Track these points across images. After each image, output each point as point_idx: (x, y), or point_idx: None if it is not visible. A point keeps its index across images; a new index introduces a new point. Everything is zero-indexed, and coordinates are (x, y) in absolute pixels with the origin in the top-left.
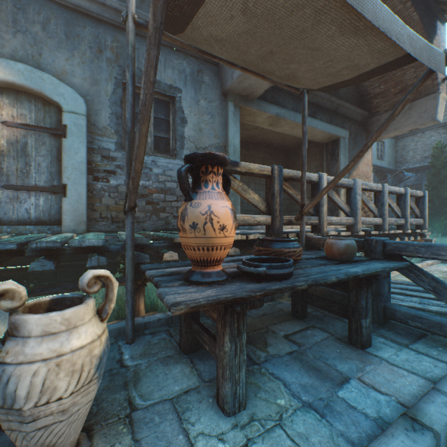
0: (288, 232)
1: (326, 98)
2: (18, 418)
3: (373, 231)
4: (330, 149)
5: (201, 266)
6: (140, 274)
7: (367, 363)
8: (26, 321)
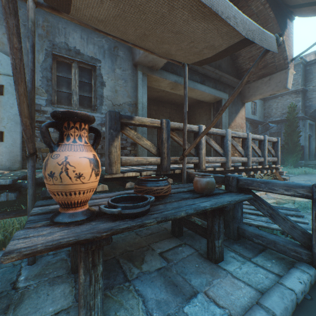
0: (177, 168)
1: (212, 71)
2: None
3: (240, 167)
4: (216, 107)
5: (64, 208)
6: None
7: (215, 277)
8: None
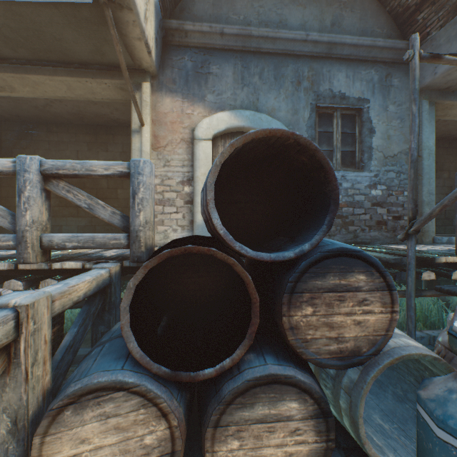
0: None
1: None
2: None
3: None
4: None
5: None
6: None
7: None
8: None
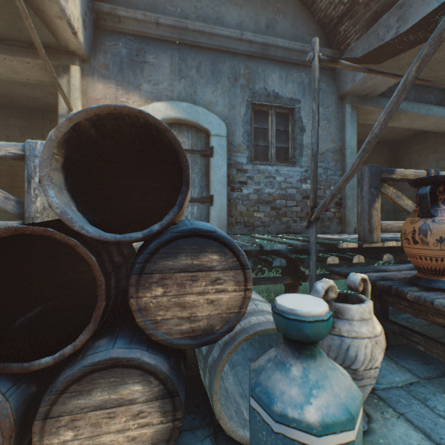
0: None
1: None
2: (350, 375)
3: None
4: None
5: (437, 275)
6: (300, 275)
7: None
8: (348, 309)
